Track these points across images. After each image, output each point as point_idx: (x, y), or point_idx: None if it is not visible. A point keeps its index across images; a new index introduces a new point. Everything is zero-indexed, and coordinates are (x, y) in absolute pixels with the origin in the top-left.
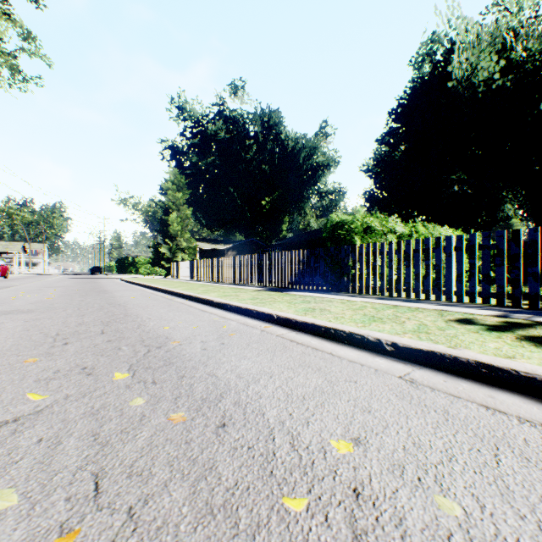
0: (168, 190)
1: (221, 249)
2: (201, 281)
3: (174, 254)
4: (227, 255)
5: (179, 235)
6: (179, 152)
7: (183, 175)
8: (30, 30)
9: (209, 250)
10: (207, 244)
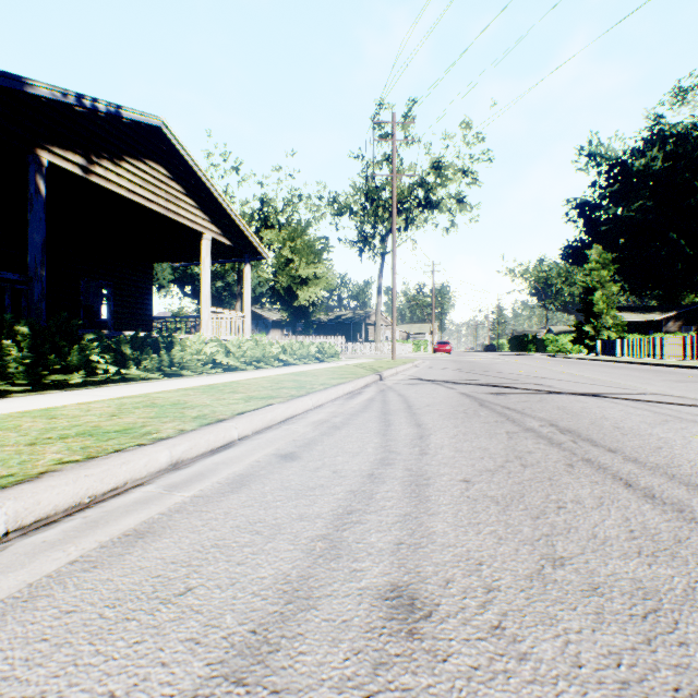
0: (589, 270)
1: (653, 319)
2: (638, 358)
3: (596, 332)
4: (664, 327)
5: (602, 312)
6: (589, 208)
7: (593, 232)
8: (468, 167)
9: (633, 321)
10: (631, 314)
